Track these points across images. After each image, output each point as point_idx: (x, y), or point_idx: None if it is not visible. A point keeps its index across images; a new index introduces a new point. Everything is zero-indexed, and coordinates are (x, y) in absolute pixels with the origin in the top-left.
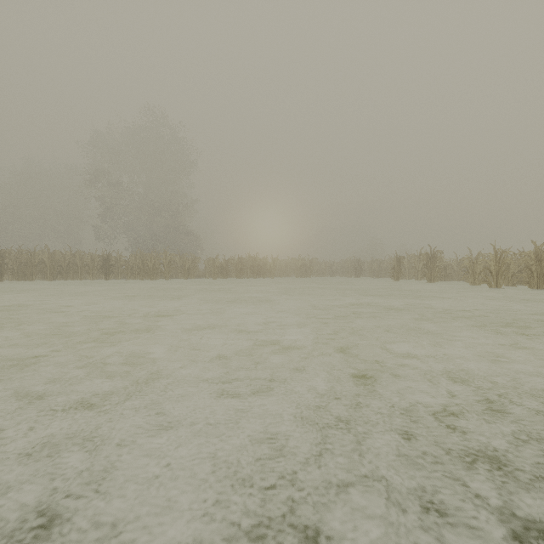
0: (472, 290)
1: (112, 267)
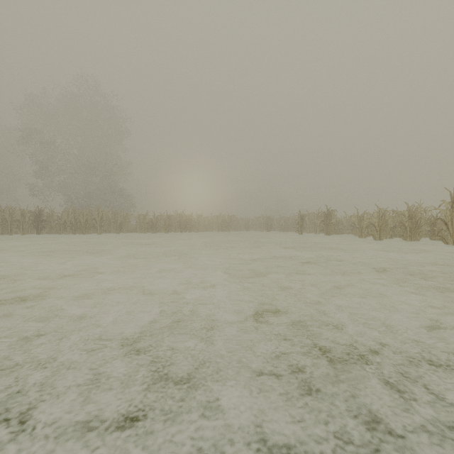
0: (360, 241)
1: (44, 222)
